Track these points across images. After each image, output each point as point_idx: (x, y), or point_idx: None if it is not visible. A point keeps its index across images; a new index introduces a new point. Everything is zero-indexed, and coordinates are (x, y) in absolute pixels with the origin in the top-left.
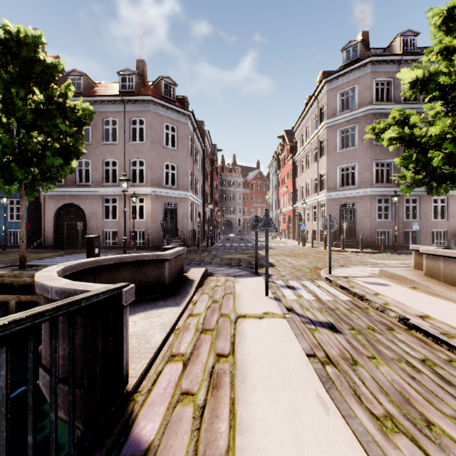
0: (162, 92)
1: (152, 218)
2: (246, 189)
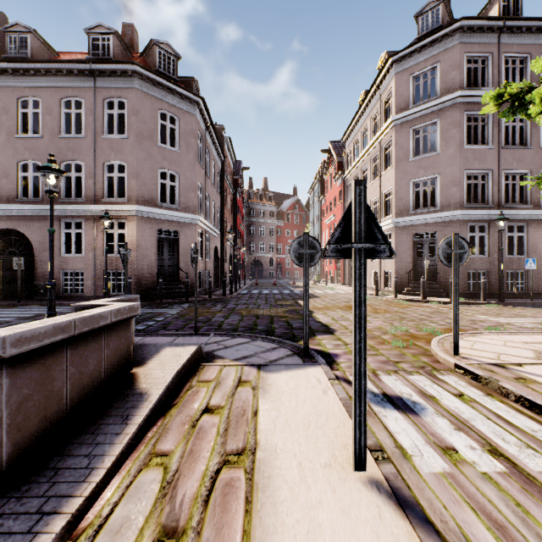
0: (155, 64)
1: (138, 252)
2: (281, 220)
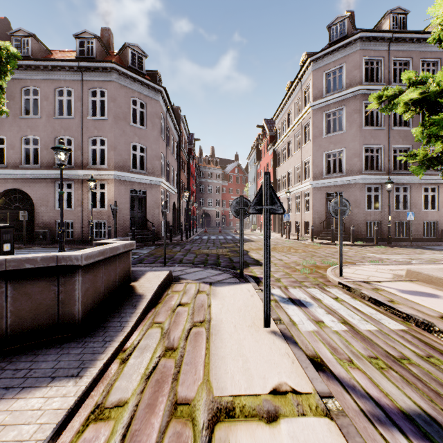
0: (128, 61)
1: None
2: (225, 181)
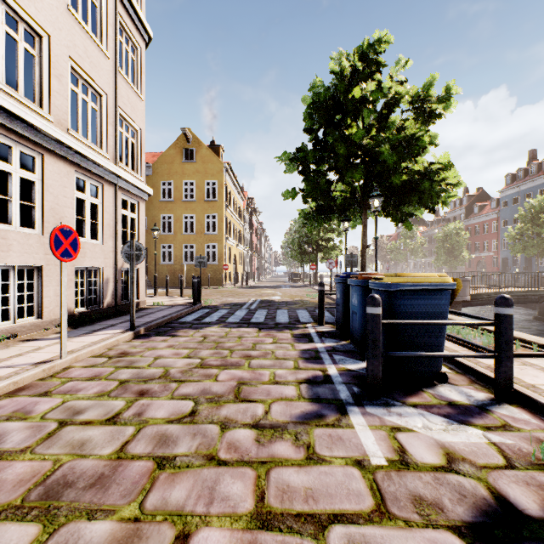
0: None
1: None
2: None
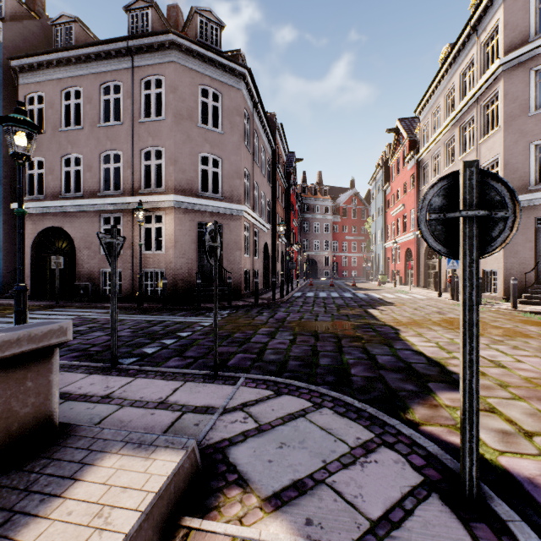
0: (196, 35)
1: (176, 248)
2: (337, 216)
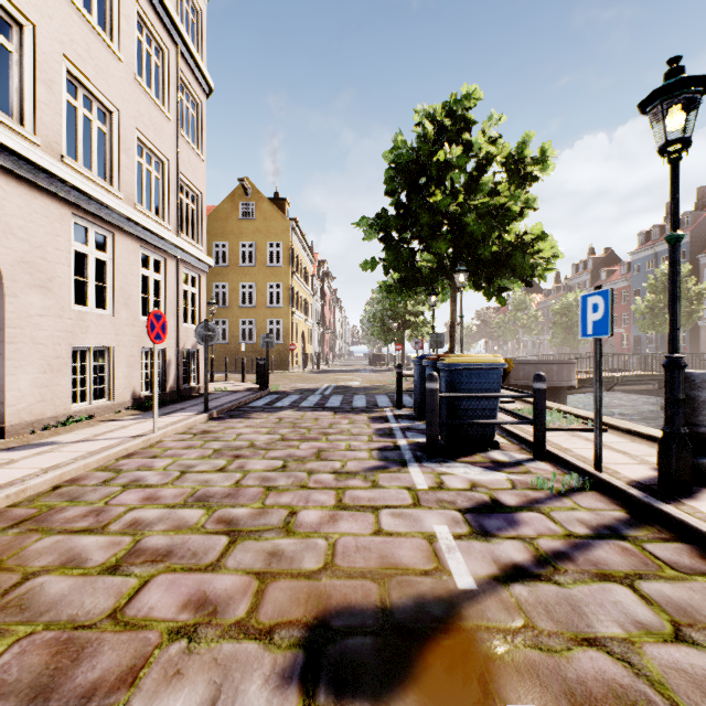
0: None
1: None
2: None
